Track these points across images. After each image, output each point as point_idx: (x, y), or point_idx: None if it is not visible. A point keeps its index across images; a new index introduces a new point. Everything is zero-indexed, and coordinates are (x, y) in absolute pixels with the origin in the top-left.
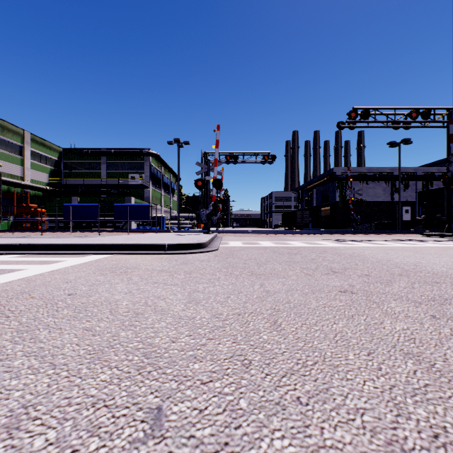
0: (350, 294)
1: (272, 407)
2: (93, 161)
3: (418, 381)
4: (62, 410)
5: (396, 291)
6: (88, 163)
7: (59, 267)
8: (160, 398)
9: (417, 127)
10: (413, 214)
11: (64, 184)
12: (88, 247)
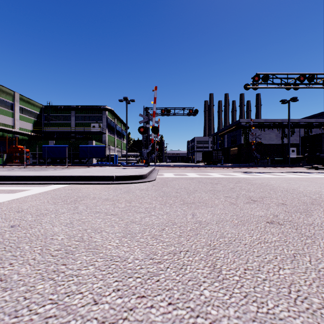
0: (279, 226)
1: None
2: (65, 114)
3: None
4: None
5: (320, 222)
6: (61, 116)
7: (21, 196)
8: None
9: (304, 87)
10: (297, 152)
11: (43, 131)
12: (52, 178)
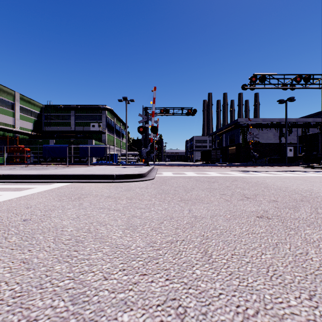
0: (267, 220)
1: None
2: (65, 114)
3: None
4: None
5: (305, 217)
6: (61, 116)
7: (27, 194)
8: None
9: (300, 88)
10: (295, 152)
11: (44, 130)
12: (55, 177)
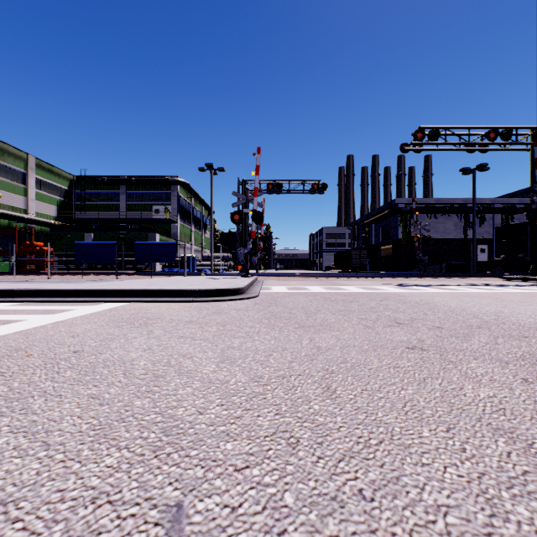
0: (420, 352)
1: (327, 503)
2: (109, 191)
3: (514, 466)
4: (52, 508)
5: (475, 348)
6: (104, 194)
7: (66, 318)
8: (181, 491)
9: (496, 149)
10: (490, 253)
11: (75, 218)
12: (102, 293)
